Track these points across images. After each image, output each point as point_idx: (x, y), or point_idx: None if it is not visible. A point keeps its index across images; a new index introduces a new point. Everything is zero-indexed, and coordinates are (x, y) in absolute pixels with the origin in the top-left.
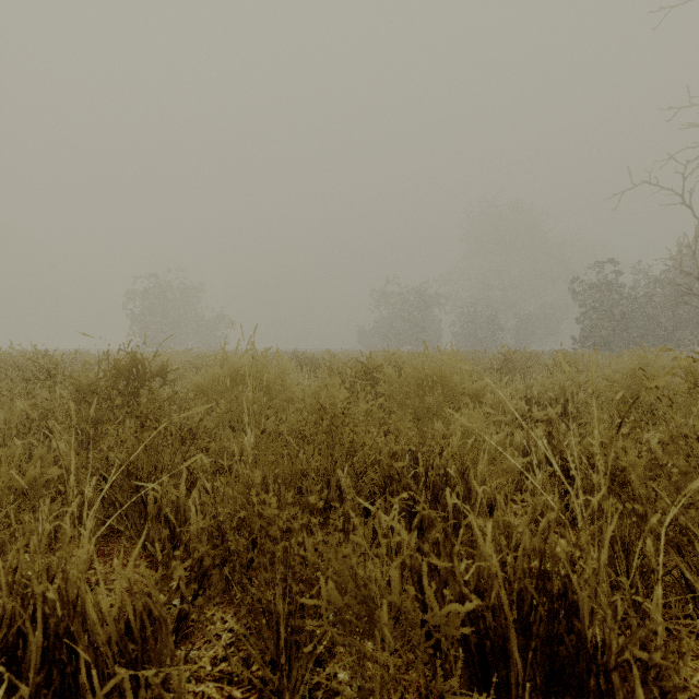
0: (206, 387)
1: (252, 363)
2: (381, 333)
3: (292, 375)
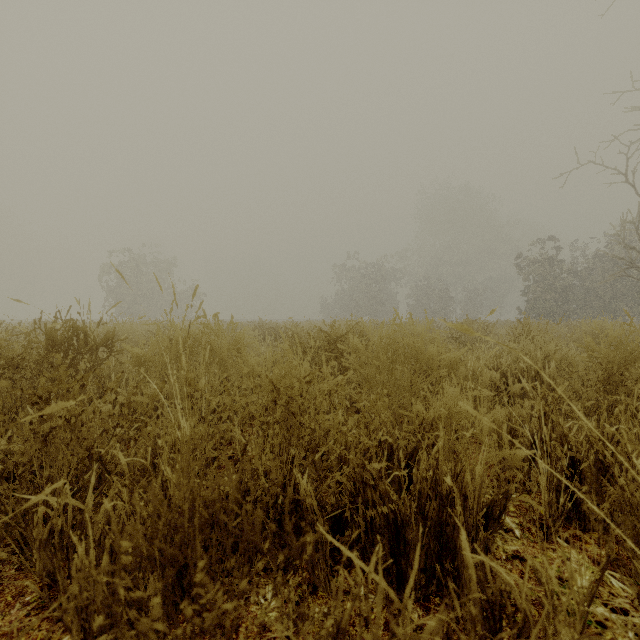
0: (148, 359)
1: (203, 332)
2: (342, 305)
3: (254, 344)
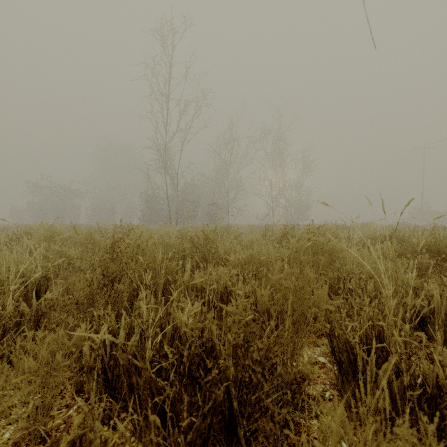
0: None
1: None
2: (32, 212)
3: None
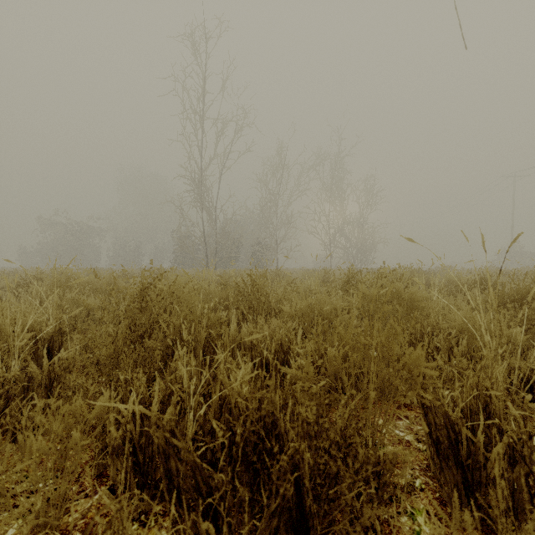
0: None
1: None
2: (43, 254)
3: None
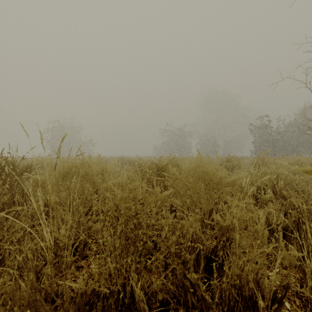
0: (44, 182)
1: (81, 164)
2: (164, 148)
3: (117, 169)
